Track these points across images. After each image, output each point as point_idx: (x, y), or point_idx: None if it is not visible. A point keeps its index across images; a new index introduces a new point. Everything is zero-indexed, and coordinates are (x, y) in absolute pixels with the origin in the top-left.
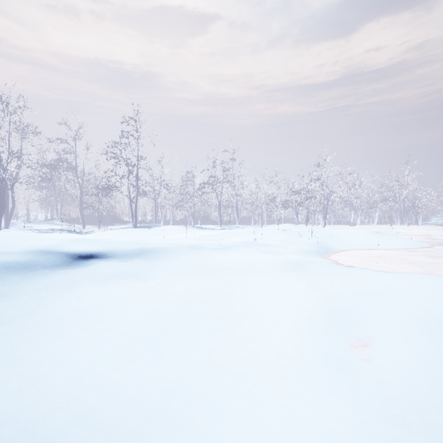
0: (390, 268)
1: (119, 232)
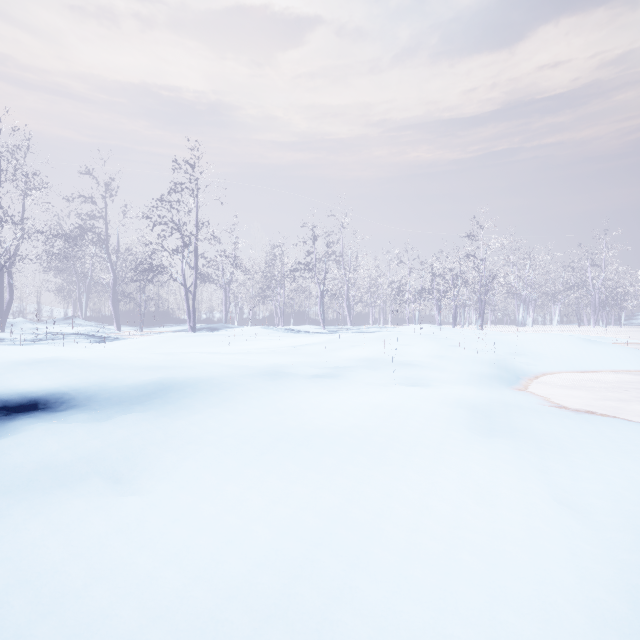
0: (636, 409)
1: (159, 340)
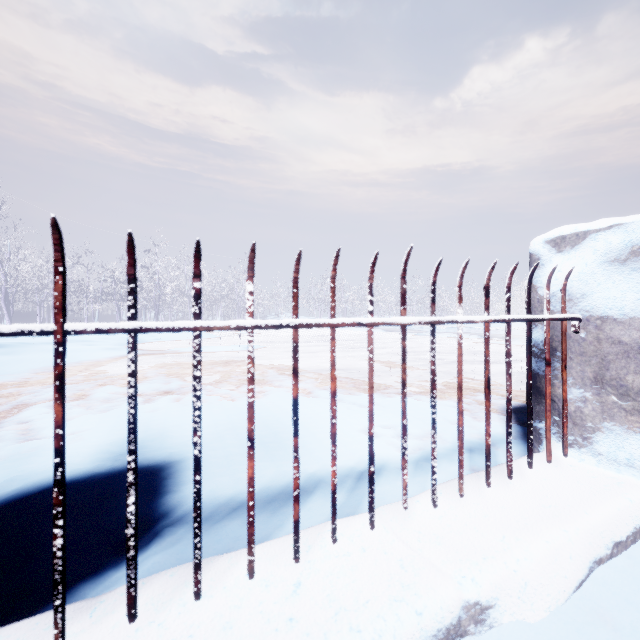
0: None
1: None
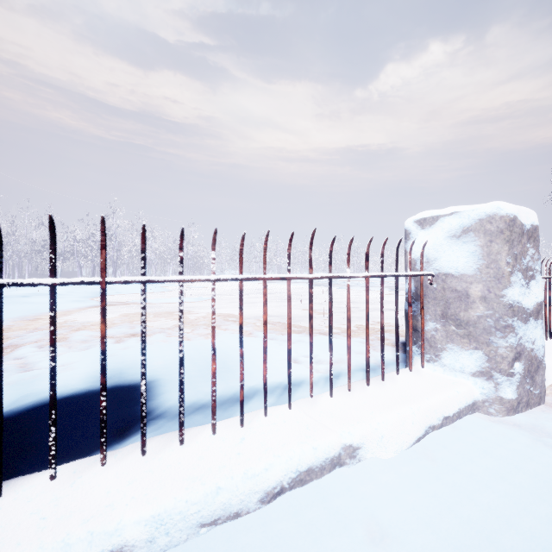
0: None
1: None
